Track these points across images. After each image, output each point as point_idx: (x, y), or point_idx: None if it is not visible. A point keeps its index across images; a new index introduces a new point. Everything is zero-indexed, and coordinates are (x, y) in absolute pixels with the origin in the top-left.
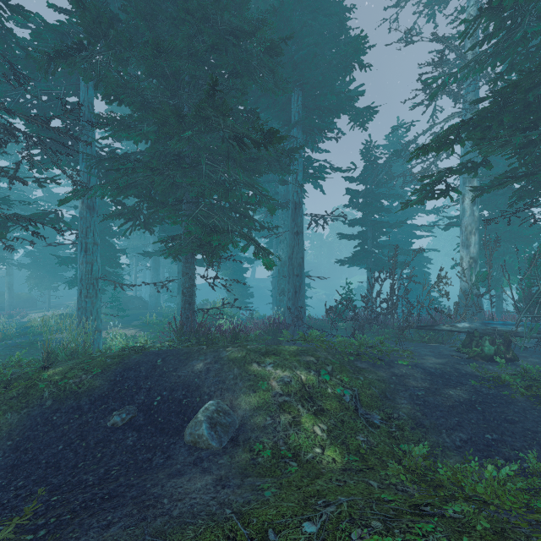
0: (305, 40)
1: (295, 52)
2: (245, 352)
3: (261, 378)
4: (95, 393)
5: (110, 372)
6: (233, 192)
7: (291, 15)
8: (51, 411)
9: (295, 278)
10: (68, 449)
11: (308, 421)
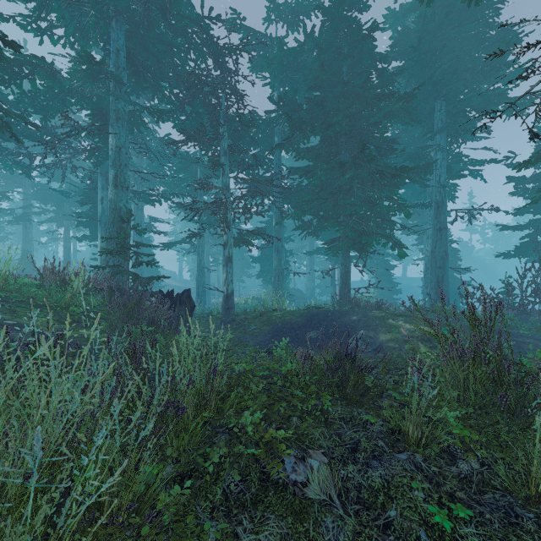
0: (446, 58)
1: (437, 68)
2: (384, 312)
3: (394, 326)
4: (299, 323)
5: (304, 316)
6: (376, 206)
7: (429, 46)
8: (281, 327)
9: (437, 270)
10: (293, 341)
11: (423, 349)
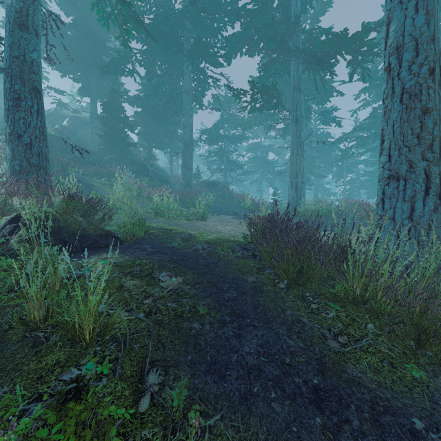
0: None
1: None
2: None
3: None
4: None
5: None
6: None
7: None
8: None
9: None
10: None
11: None
